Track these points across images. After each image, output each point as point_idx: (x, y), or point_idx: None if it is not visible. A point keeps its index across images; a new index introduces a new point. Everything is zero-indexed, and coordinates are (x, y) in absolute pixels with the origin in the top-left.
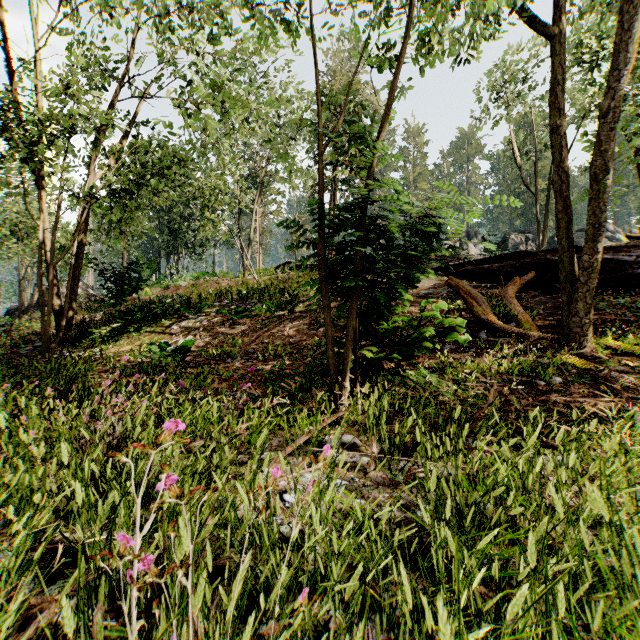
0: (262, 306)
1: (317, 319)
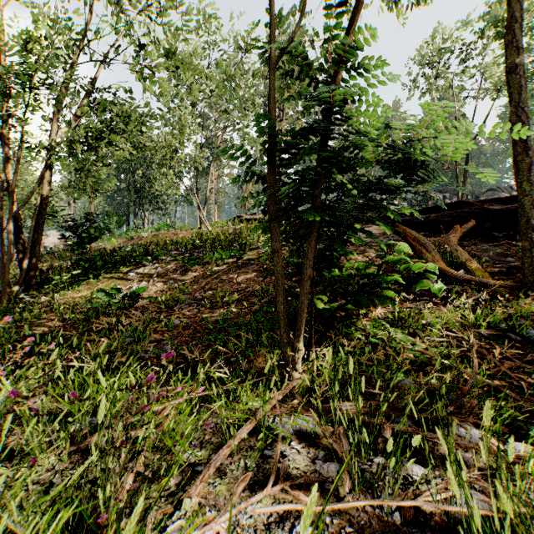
0: (213, 254)
1: (264, 266)
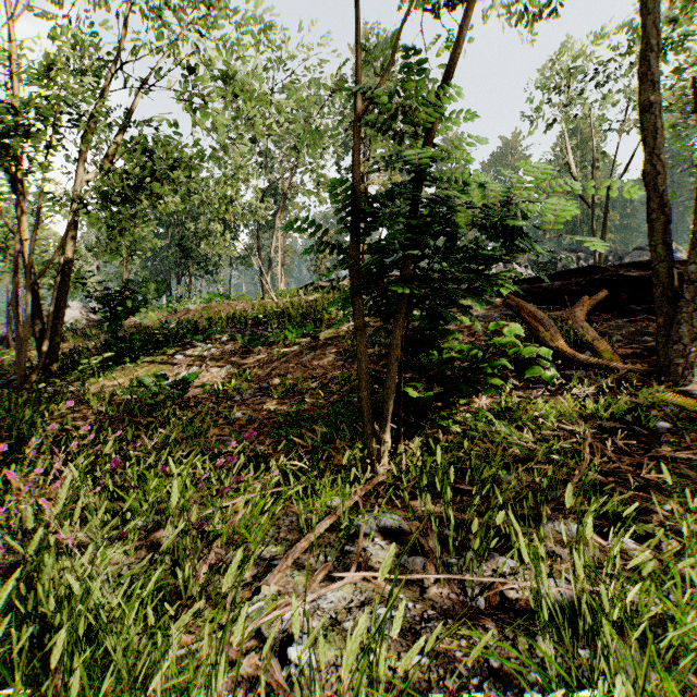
0: (281, 332)
1: (345, 347)
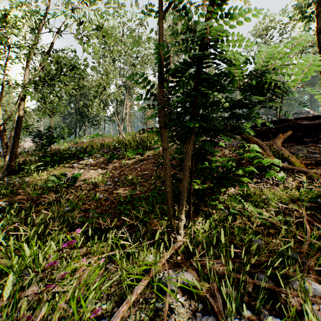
0: (126, 152)
1: (158, 160)
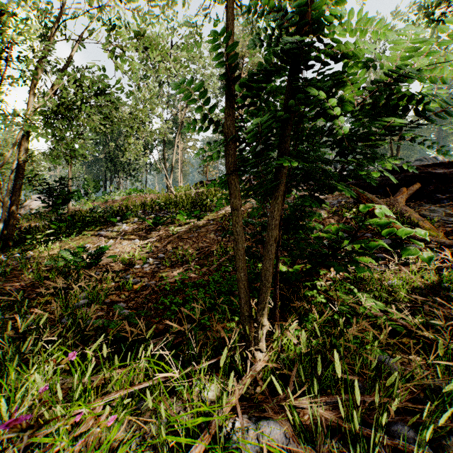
0: (176, 215)
1: (223, 226)
